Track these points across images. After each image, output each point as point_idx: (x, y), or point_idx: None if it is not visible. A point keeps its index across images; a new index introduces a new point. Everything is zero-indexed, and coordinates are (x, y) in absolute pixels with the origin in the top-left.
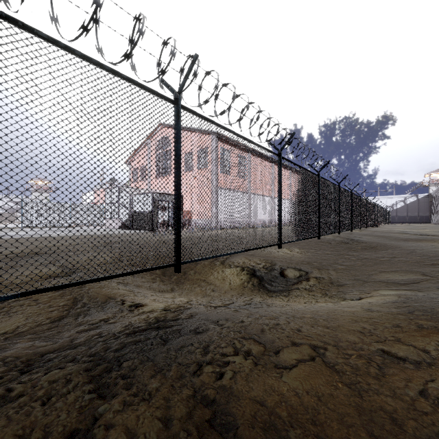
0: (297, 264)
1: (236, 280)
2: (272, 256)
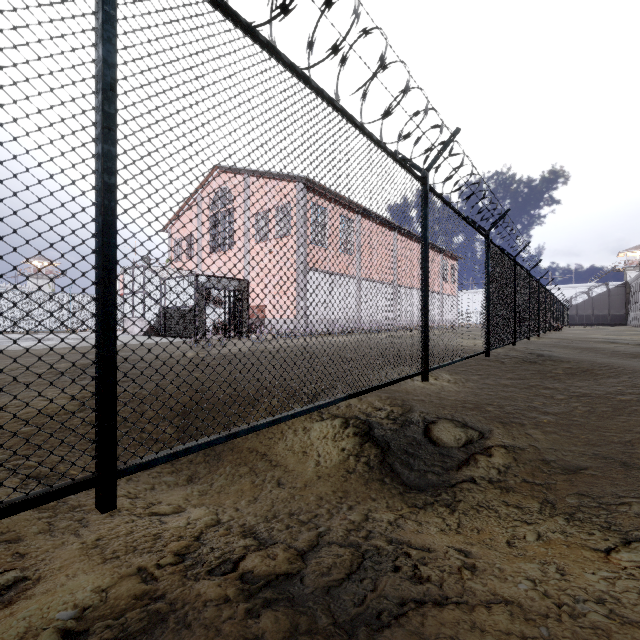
0: (455, 409)
1: (332, 451)
2: (403, 391)
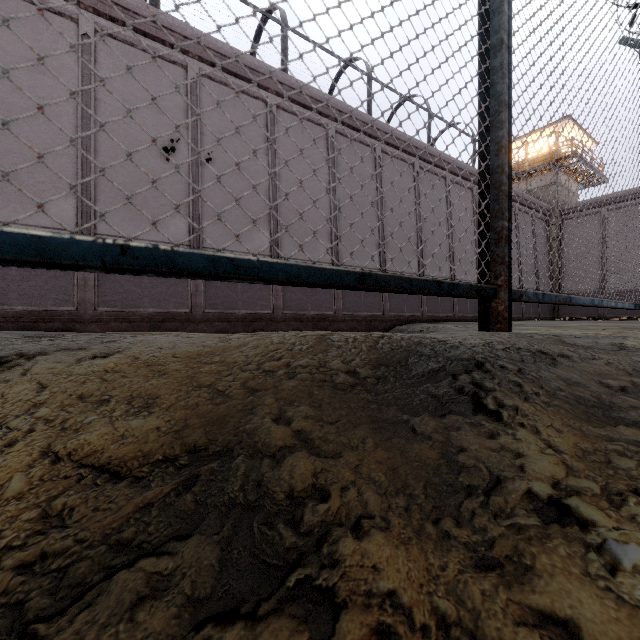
0: None
1: None
2: None
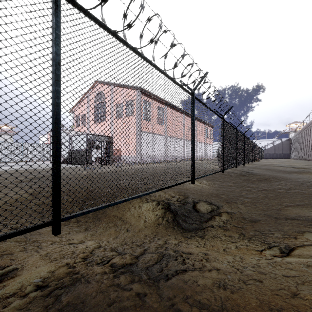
0: (207, 196)
1: (151, 216)
2: (185, 188)
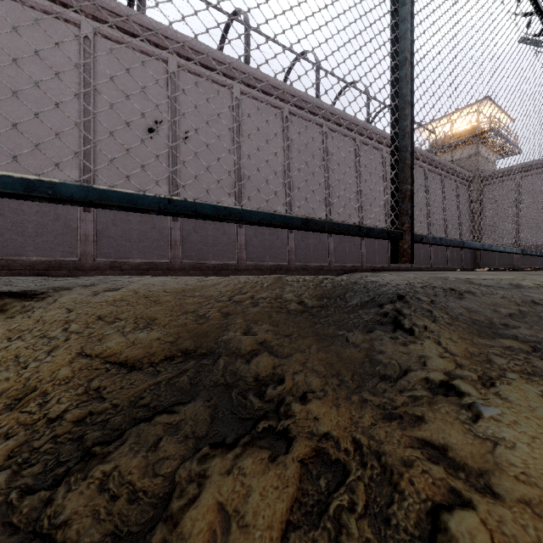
0: None
1: None
2: None
